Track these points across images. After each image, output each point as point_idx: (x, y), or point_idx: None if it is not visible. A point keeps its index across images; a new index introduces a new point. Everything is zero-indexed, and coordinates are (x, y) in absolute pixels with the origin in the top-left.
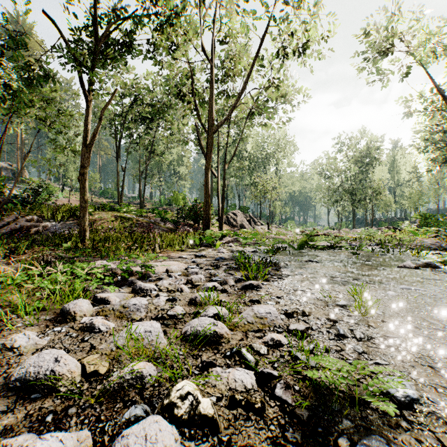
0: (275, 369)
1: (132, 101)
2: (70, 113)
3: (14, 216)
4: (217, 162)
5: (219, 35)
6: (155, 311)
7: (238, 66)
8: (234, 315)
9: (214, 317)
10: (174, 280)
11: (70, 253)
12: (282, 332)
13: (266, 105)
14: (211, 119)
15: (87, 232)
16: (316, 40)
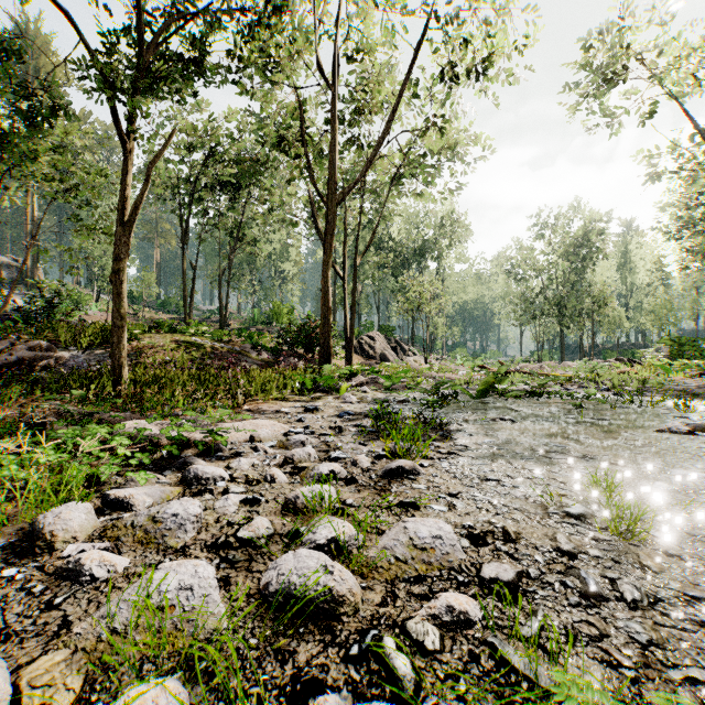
0: (462, 698)
1: (207, 157)
2: (104, 174)
3: (8, 341)
4: (343, 254)
5: (346, 48)
6: (215, 527)
7: (377, 98)
8: (368, 537)
9: (329, 546)
10: (262, 457)
11: (89, 406)
12: (468, 583)
13: (422, 161)
14: (332, 181)
15: (125, 368)
16: (505, 53)
